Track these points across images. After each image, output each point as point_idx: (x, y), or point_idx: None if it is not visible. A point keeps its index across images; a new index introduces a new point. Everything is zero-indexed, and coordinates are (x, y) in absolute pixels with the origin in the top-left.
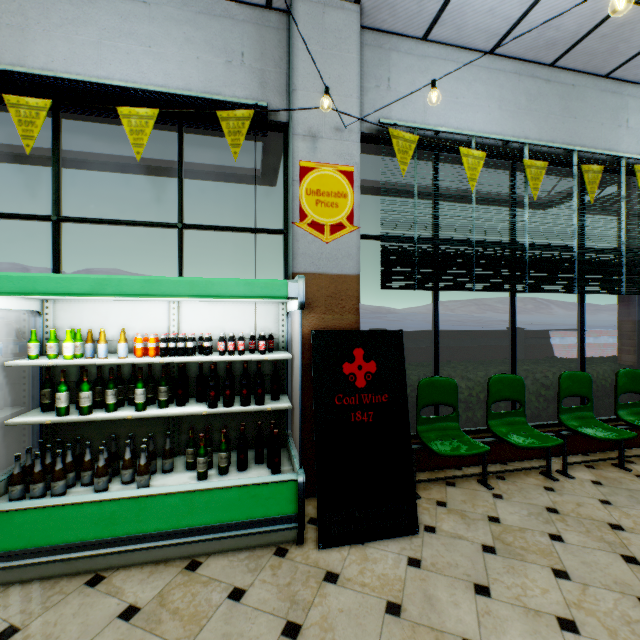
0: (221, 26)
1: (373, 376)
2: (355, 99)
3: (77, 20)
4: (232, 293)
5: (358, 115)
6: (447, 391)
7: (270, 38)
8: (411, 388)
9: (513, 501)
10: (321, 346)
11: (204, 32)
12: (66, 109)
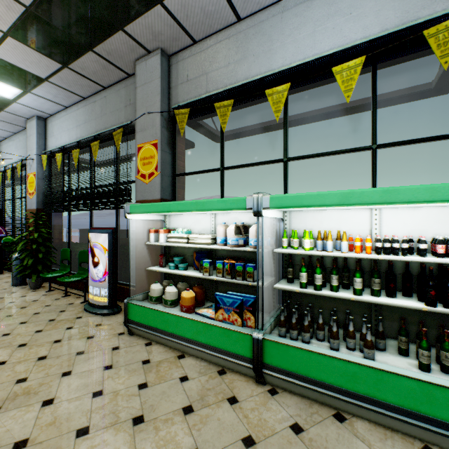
0: None
1: None
2: None
3: (299, 25)
4: None
5: None
6: None
7: None
8: None
9: None
10: None
11: None
12: (295, 86)
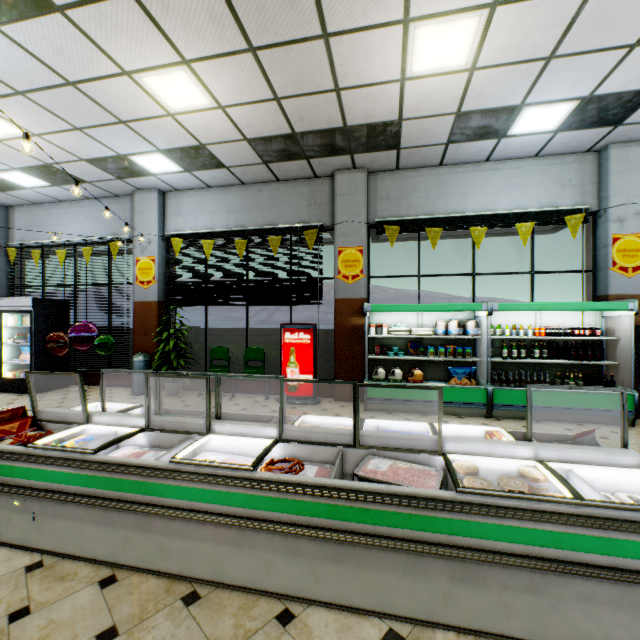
0: (557, 169)
1: None
2: None
3: (487, 184)
4: (599, 308)
5: None
6: None
7: (586, 168)
8: None
9: None
10: (638, 333)
11: (548, 174)
12: (487, 227)
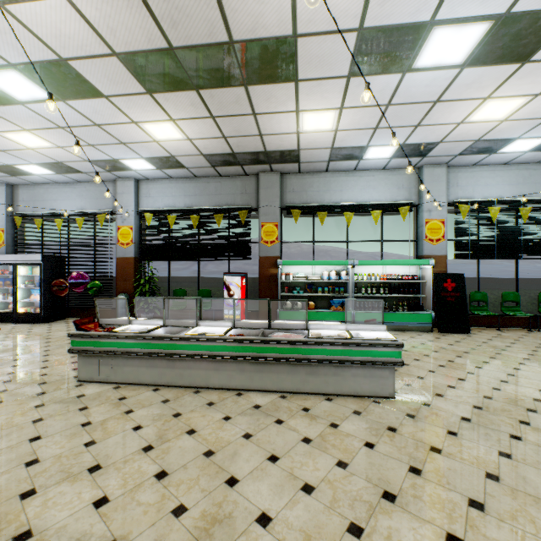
0: (396, 177)
1: (453, 287)
2: (444, 196)
3: (355, 185)
4: (414, 263)
5: (446, 201)
6: (482, 296)
7: (412, 178)
8: (466, 297)
9: (509, 333)
10: (436, 278)
11: (390, 181)
12: (354, 212)
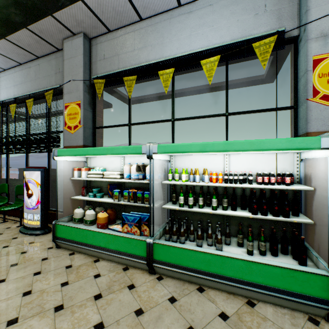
0: None
1: None
2: None
3: (181, 29)
4: (277, 147)
5: None
6: None
7: None
8: None
9: None
10: None
11: (241, 4)
12: (178, 70)
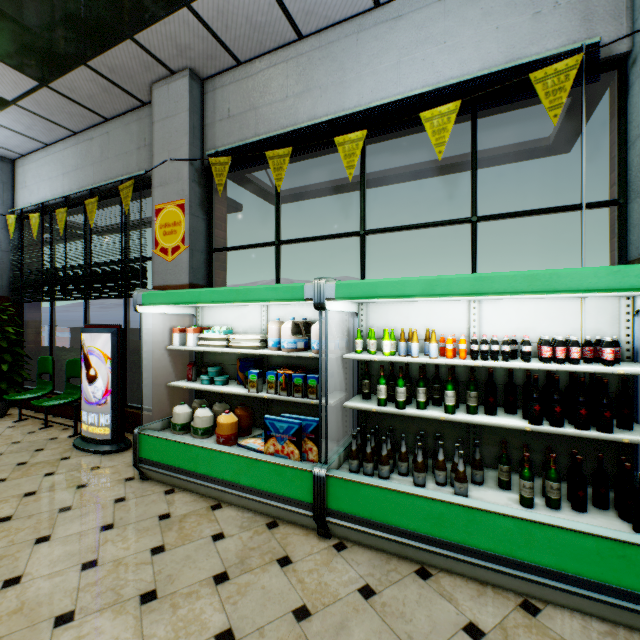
0: None
1: None
2: None
3: (380, 52)
4: (587, 286)
5: None
6: None
7: None
8: None
9: None
10: None
11: None
12: (374, 134)
